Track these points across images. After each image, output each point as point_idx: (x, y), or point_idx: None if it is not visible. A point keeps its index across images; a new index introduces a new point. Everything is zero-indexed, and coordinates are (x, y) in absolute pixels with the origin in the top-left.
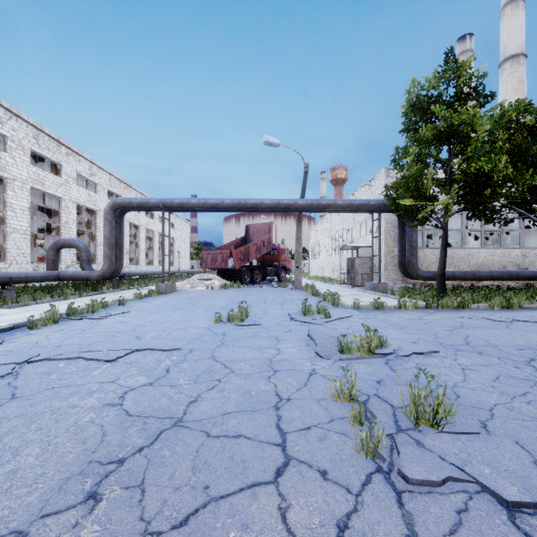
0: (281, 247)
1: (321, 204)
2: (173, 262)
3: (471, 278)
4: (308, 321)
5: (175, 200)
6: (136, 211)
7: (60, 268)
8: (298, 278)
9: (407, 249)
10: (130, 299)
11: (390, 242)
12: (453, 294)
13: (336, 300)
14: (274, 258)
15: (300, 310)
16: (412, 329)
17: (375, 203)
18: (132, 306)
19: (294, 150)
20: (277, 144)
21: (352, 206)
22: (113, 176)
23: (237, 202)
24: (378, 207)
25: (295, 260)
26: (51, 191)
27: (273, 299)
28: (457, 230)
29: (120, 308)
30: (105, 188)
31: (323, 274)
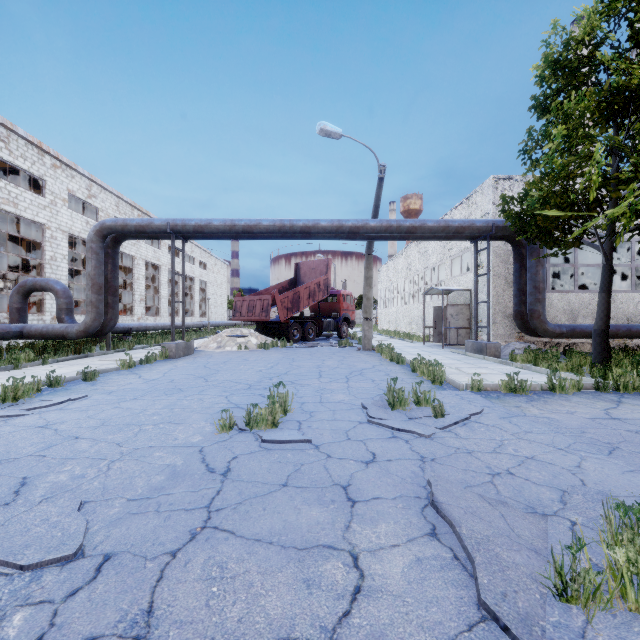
0: (342, 293)
1: (403, 226)
2: (205, 312)
3: (626, 336)
4: (405, 428)
5: (190, 221)
6: (155, 247)
7: (43, 320)
8: (367, 334)
9: (529, 293)
10: (112, 368)
11: (500, 284)
12: (617, 362)
13: (439, 375)
14: (333, 307)
15: (383, 397)
16: (637, 454)
17: (482, 225)
18: (103, 383)
19: (363, 144)
20: (338, 134)
21: (449, 230)
22: (122, 200)
23: (280, 224)
24: (487, 231)
25: (363, 309)
26: (29, 215)
27: (333, 368)
28: (597, 265)
29: (80, 387)
30: (110, 215)
31: (396, 328)
